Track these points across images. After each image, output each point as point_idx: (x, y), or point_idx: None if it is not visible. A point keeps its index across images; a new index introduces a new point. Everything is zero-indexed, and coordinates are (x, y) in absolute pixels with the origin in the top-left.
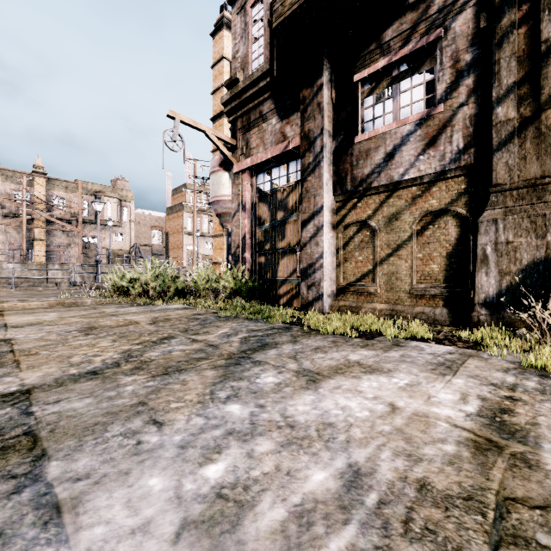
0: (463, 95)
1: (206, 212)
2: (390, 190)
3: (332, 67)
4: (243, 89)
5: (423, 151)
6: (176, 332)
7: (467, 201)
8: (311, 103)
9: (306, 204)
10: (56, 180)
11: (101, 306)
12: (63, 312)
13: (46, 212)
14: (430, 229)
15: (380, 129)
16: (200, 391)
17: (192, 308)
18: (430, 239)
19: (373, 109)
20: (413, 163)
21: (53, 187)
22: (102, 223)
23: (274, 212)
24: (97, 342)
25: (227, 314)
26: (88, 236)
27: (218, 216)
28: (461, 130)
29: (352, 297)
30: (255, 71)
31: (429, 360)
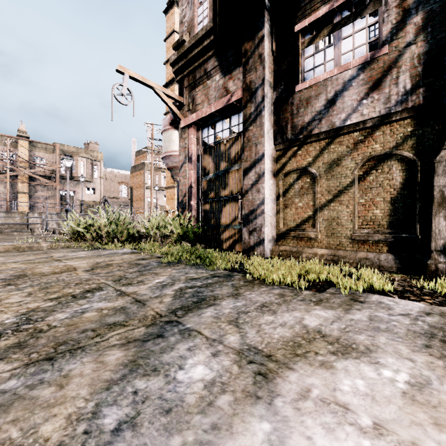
0: (411, 33)
1: (163, 170)
2: (331, 137)
3: (273, 20)
4: (189, 48)
5: (366, 94)
6: (107, 282)
7: (413, 143)
8: (252, 55)
9: (248, 153)
10: (37, 143)
11: (53, 251)
12: (11, 256)
13: (28, 169)
14: (373, 174)
15: (321, 76)
16: (77, 406)
17: (139, 252)
18: (373, 184)
19: (313, 58)
20: (356, 107)
21: (35, 148)
22: (76, 179)
23: (217, 162)
24: (8, 296)
25: (169, 260)
26: (64, 190)
27: (169, 170)
28: (408, 70)
29: (292, 242)
30: (199, 31)
31: (409, 326)
